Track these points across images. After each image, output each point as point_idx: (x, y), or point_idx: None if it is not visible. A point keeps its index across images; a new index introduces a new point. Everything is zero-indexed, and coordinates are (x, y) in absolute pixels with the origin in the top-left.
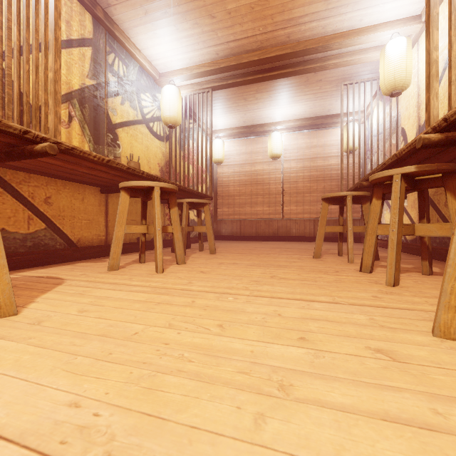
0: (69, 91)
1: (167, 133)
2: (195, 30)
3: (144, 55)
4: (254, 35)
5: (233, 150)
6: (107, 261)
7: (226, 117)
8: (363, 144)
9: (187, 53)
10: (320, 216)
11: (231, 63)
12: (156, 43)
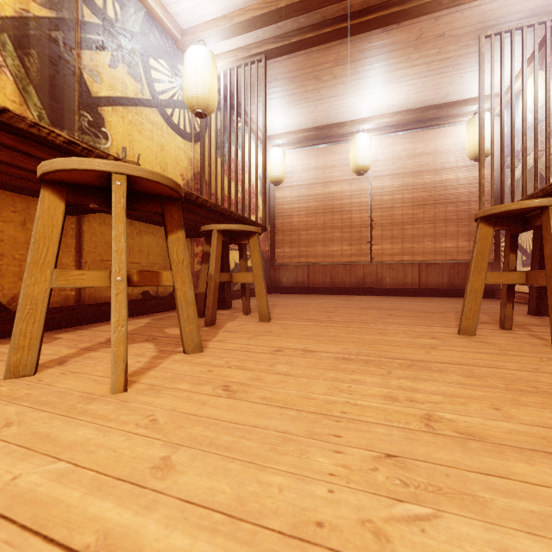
0: None
1: (196, 130)
2: None
3: None
4: None
5: (298, 165)
6: (56, 341)
7: (289, 113)
8: (497, 147)
9: None
10: (476, 253)
11: None
12: None
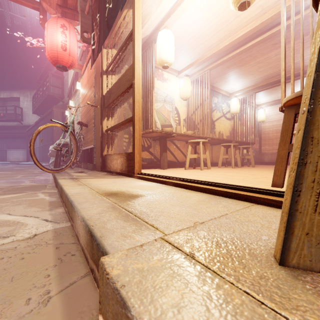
0: (203, 116)
1: (232, 116)
2: (245, 79)
3: (223, 90)
4: (274, 72)
5: (272, 113)
6: (215, 167)
7: (266, 98)
8: None
9: (242, 85)
10: None
11: (264, 83)
12: (229, 86)
